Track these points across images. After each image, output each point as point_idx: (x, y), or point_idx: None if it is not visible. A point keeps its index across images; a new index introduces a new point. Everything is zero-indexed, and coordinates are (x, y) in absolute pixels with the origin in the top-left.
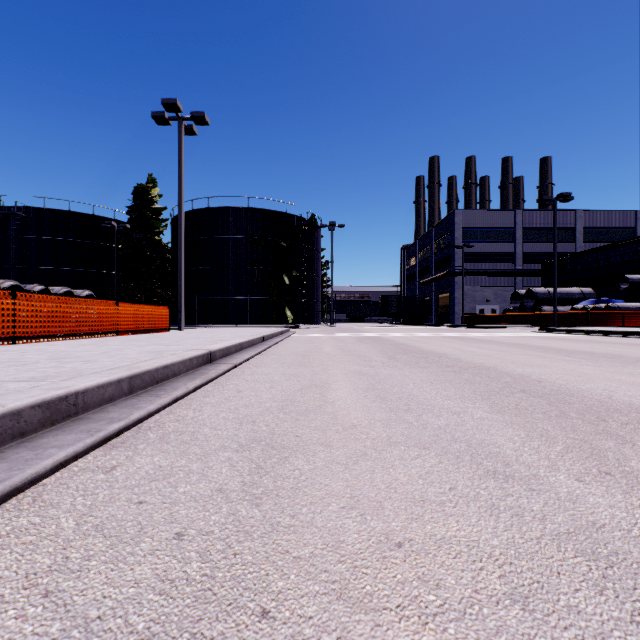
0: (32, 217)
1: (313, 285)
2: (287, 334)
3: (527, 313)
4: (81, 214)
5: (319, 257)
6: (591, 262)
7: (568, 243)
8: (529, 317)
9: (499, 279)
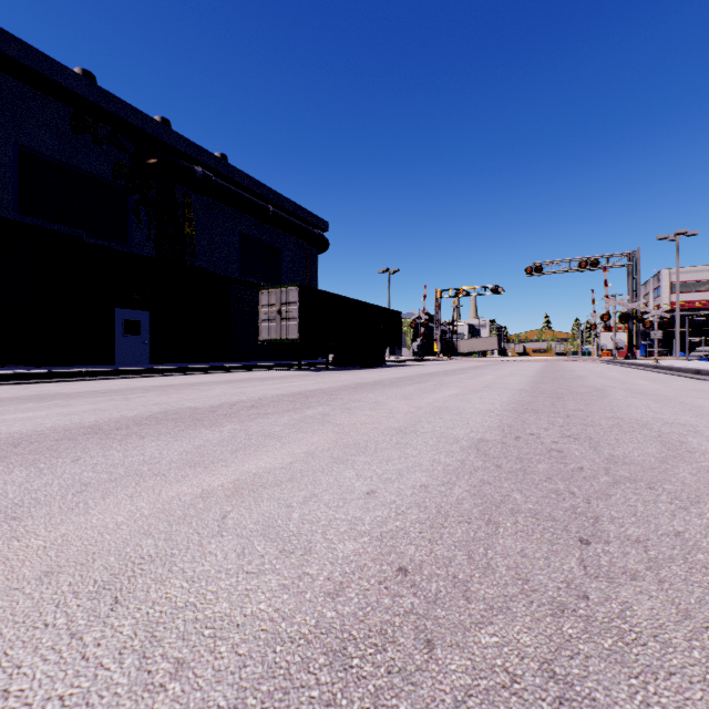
0: None
1: None
2: None
3: None
4: None
5: None
6: None
7: None
8: None
9: None
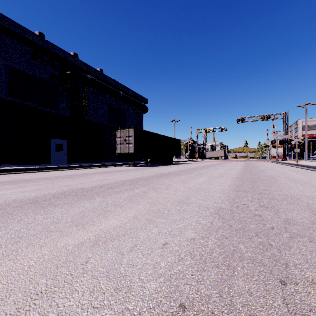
0: None
1: None
2: None
3: None
4: None
5: None
6: None
7: None
8: None
9: None
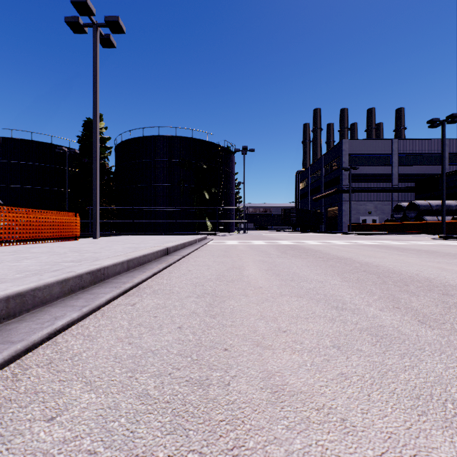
0: (1, 145)
1: (228, 200)
2: (203, 242)
3: (412, 222)
4: (42, 143)
5: (233, 178)
6: None
7: (435, 166)
8: (414, 226)
9: (379, 195)
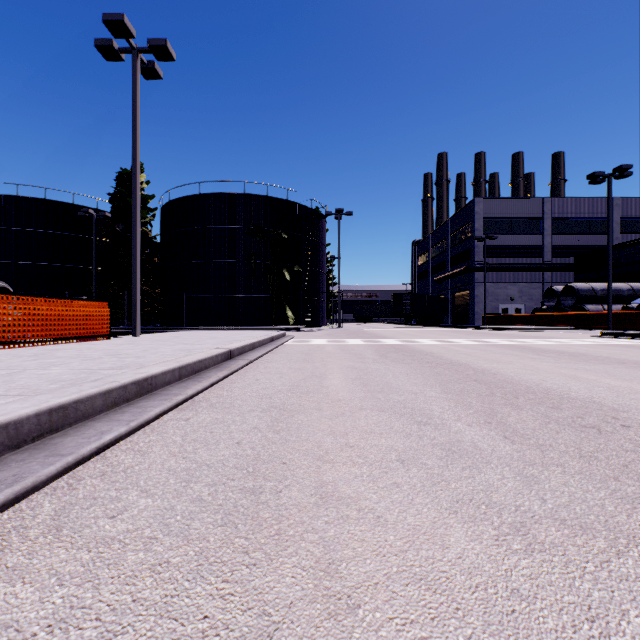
0: (3, 206)
1: (317, 282)
2: (279, 341)
3: (569, 313)
4: (59, 203)
5: (324, 251)
6: (639, 254)
7: (603, 234)
8: (571, 317)
9: (525, 275)
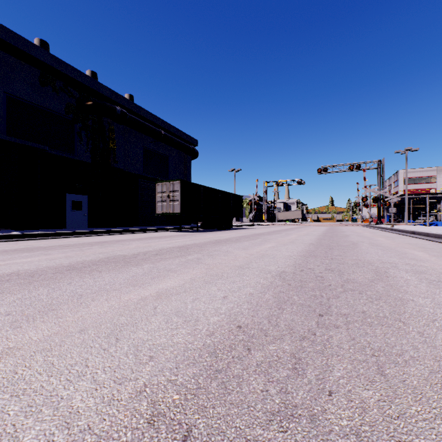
0: None
1: None
2: None
3: None
4: None
5: None
6: None
7: None
8: None
9: None
